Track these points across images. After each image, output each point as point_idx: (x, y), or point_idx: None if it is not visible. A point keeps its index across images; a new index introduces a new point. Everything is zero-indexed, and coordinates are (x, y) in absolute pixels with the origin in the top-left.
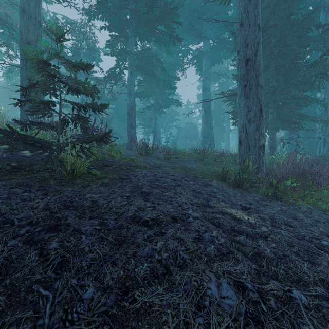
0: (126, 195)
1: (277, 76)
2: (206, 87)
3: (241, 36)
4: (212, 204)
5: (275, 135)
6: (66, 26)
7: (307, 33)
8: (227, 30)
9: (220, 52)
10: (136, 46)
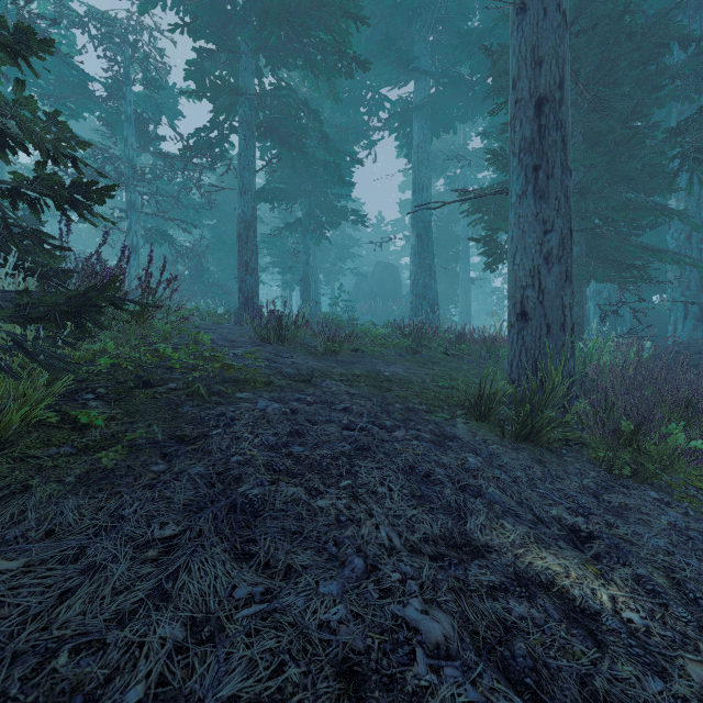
0: (162, 534)
1: (592, 155)
2: (422, 184)
3: (521, 41)
4: (476, 534)
5: (584, 295)
6: (87, 24)
7: (662, 55)
8: (469, 55)
9: (451, 106)
10: (260, 79)
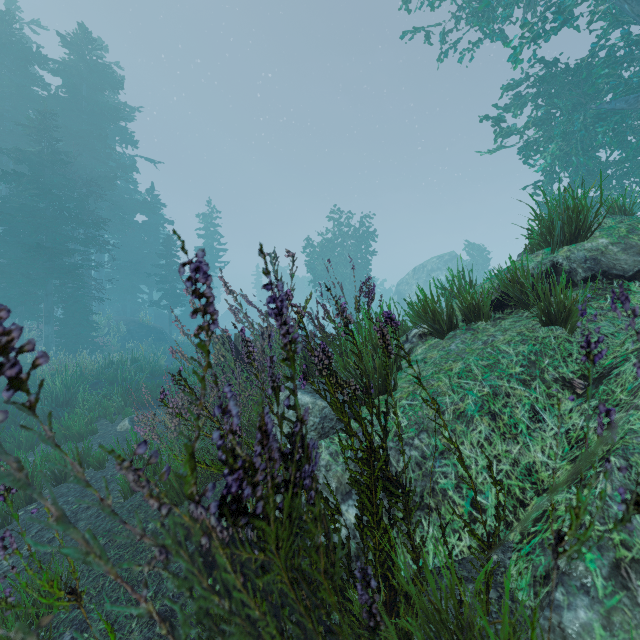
0: None
1: None
2: None
3: None
4: None
5: None
6: None
7: None
8: None
9: None
10: None
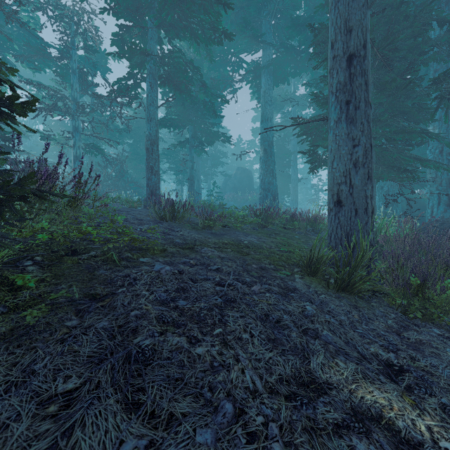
0: (64, 388)
1: (381, 96)
2: (267, 116)
3: (337, 16)
4: (318, 372)
5: (374, 189)
6: (46, 8)
7: (427, 31)
8: (298, 33)
9: (286, 66)
10: (161, 46)
